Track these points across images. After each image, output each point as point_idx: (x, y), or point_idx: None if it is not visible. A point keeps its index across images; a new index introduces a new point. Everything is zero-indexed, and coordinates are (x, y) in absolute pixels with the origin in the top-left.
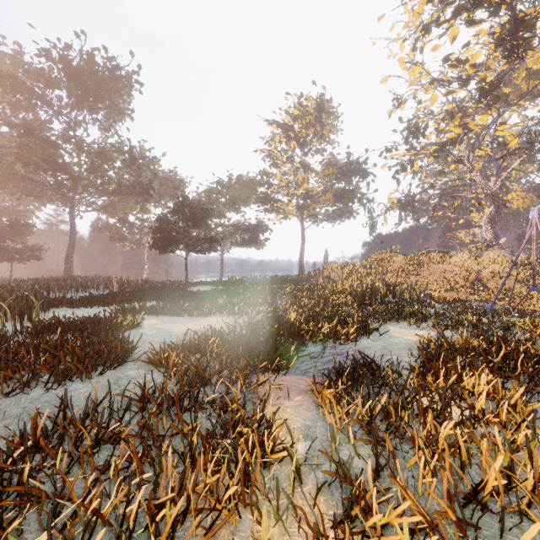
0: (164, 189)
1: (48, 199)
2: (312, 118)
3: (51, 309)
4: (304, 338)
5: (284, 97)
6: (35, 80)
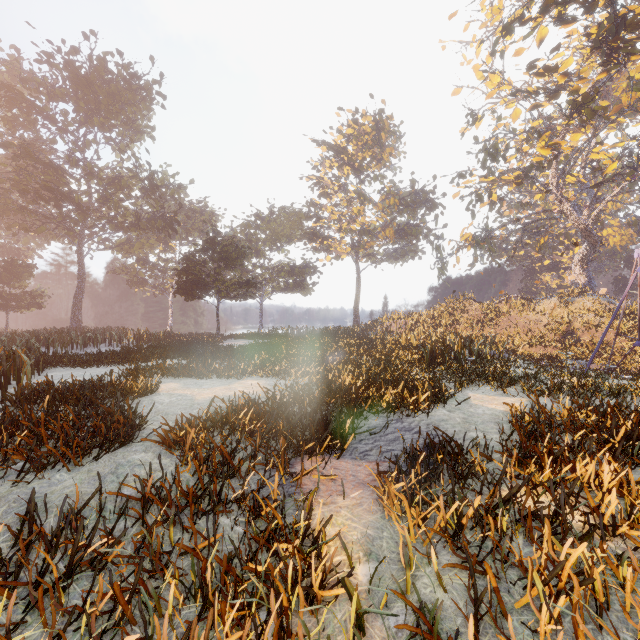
0: (192, 223)
1: (52, 235)
2: (369, 138)
3: (48, 368)
4: (362, 409)
5: (336, 113)
6: (35, 91)
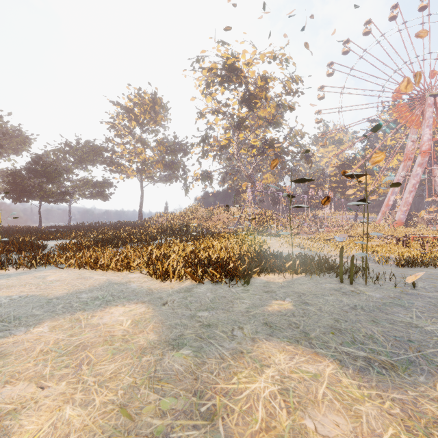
0: (7, 143)
1: None
2: (148, 107)
3: None
4: (126, 240)
5: (127, 86)
6: None
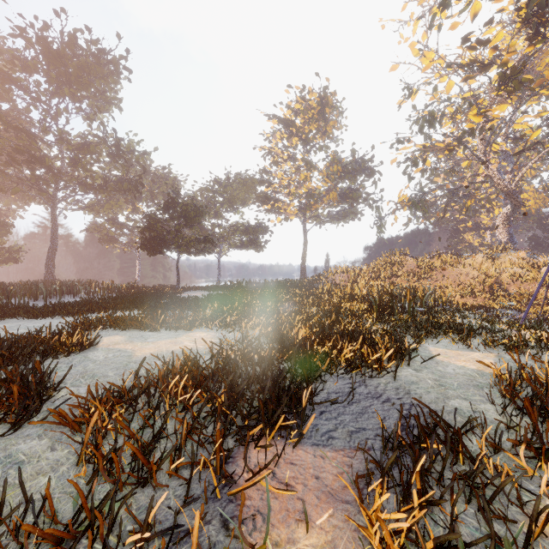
0: (157, 187)
1: (29, 197)
2: (315, 113)
3: (3, 319)
4: (320, 371)
5: (285, 90)
6: (9, 62)
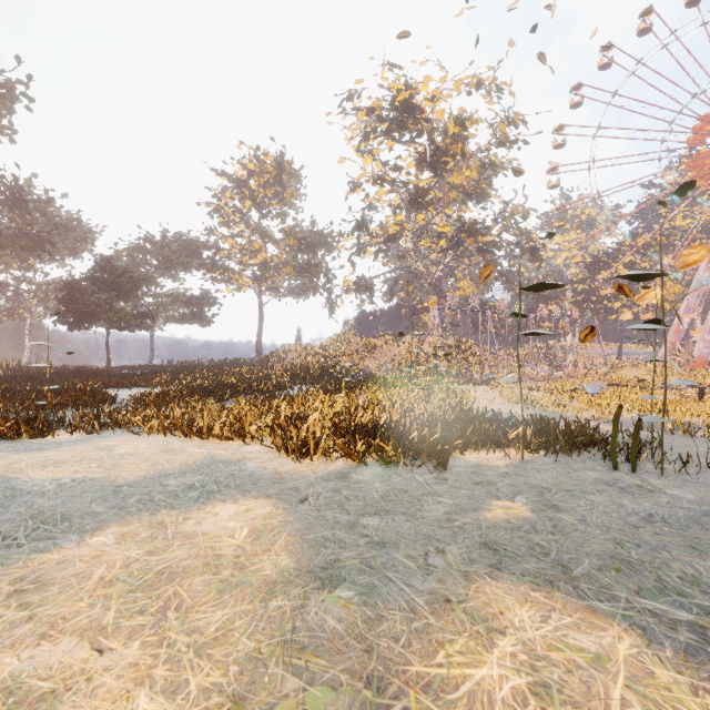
0: (62, 239)
1: None
2: (271, 178)
3: None
4: (237, 390)
5: (237, 146)
6: None
